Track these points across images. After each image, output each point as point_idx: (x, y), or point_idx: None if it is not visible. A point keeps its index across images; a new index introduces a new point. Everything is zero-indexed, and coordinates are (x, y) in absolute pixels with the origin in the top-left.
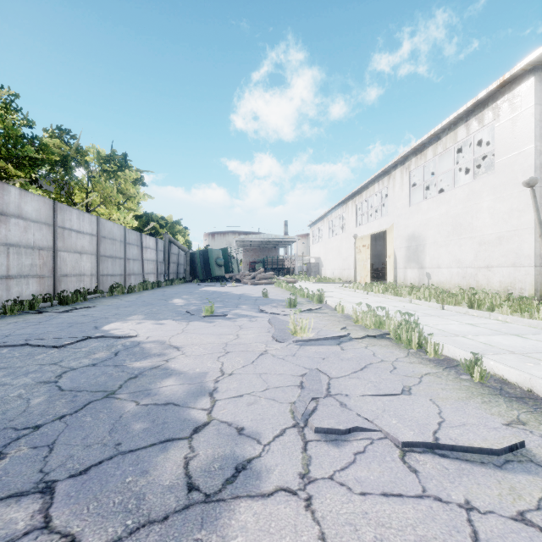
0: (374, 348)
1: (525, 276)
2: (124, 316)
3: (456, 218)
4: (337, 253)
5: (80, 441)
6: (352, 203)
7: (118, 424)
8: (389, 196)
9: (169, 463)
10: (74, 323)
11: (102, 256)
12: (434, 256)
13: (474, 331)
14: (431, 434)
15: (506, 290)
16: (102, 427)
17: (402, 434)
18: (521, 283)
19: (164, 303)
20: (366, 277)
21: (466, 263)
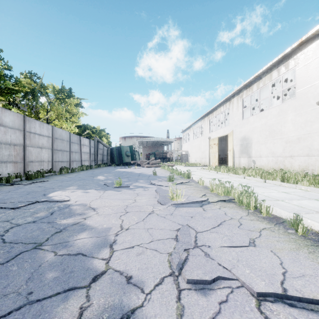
0: (225, 209)
1: (315, 162)
2: (65, 187)
3: (271, 126)
4: (198, 148)
5: (0, 290)
6: (207, 118)
7: (35, 273)
8: (229, 113)
9: (66, 314)
10: (31, 191)
11: (55, 149)
12: (258, 150)
13: (288, 197)
14: (279, 284)
15: (303, 171)
16: (23, 276)
17: (256, 284)
18: (312, 166)
19: (92, 179)
20: (215, 163)
21: (277, 154)
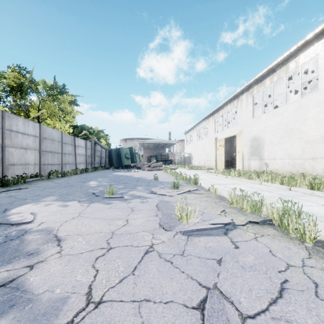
0: (265, 240)
1: None
2: (41, 197)
3: (287, 125)
4: (202, 150)
5: None
6: (212, 118)
7: None
8: (237, 112)
9: None
10: None
11: (43, 151)
12: (271, 151)
13: None
14: None
15: None
16: None
17: None
18: None
19: (81, 185)
20: (222, 165)
21: (295, 156)
